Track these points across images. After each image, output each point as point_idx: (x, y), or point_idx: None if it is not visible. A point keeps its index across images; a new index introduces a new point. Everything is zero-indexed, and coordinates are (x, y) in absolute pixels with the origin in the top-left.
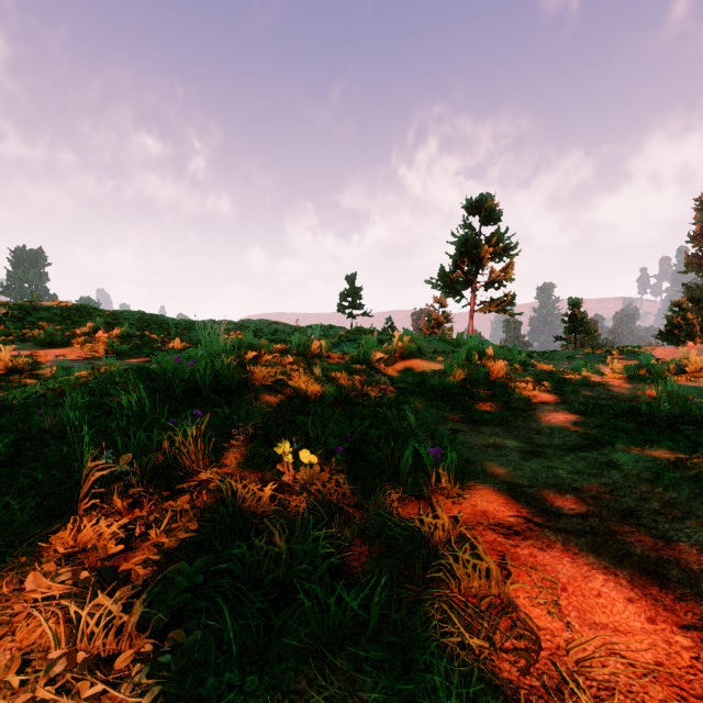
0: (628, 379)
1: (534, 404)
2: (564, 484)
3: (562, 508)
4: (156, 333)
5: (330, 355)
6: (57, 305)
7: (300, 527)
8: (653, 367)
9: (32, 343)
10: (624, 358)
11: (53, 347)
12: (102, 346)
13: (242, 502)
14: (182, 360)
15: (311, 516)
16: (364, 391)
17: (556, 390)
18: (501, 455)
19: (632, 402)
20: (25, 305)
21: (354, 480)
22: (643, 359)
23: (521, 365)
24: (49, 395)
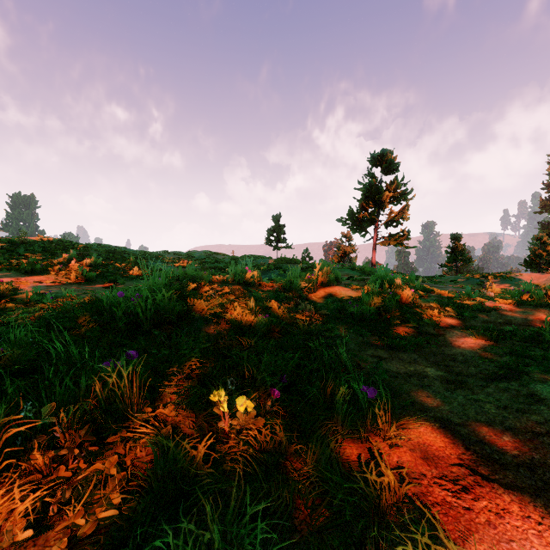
0: (517, 304)
1: (442, 329)
2: (496, 423)
3: (504, 454)
4: (119, 262)
5: (261, 283)
6: (41, 240)
7: (235, 498)
8: (534, 293)
9: (16, 271)
10: (497, 282)
11: (33, 274)
12: (73, 274)
13: (172, 463)
14: (127, 295)
15: (247, 484)
16: (293, 319)
17: (457, 315)
18: (425, 385)
19: (526, 327)
20: (15, 240)
21: (289, 418)
22: (524, 286)
23: (422, 291)
24: (2, 328)
